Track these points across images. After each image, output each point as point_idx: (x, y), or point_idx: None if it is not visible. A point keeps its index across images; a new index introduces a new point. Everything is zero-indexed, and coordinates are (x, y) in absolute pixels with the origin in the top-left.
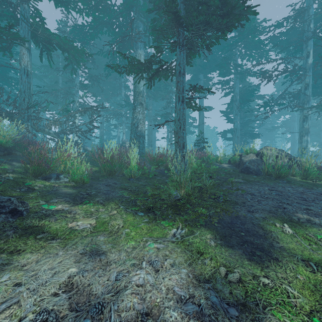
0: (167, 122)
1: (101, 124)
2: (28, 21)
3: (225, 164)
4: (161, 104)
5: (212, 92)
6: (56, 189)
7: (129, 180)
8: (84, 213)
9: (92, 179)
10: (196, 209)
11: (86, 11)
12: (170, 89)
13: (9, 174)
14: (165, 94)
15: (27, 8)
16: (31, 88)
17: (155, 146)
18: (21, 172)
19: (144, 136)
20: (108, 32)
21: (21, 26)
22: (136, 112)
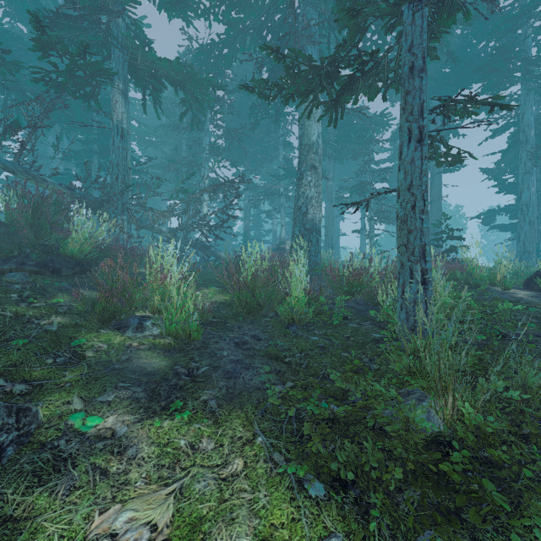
0: (378, 195)
1: (246, 212)
2: (121, 44)
3: (519, 291)
4: (350, 169)
5: (501, 109)
6: (127, 357)
7: (286, 330)
8: (157, 457)
9: (213, 325)
10: (538, 523)
11: (214, 12)
12: (370, 136)
13: (56, 317)
14: (360, 148)
15: (123, 25)
16: (128, 158)
17: (338, 246)
18: (83, 311)
19: (319, 230)
20: (254, 47)
21: (113, 57)
22: (304, 185)
